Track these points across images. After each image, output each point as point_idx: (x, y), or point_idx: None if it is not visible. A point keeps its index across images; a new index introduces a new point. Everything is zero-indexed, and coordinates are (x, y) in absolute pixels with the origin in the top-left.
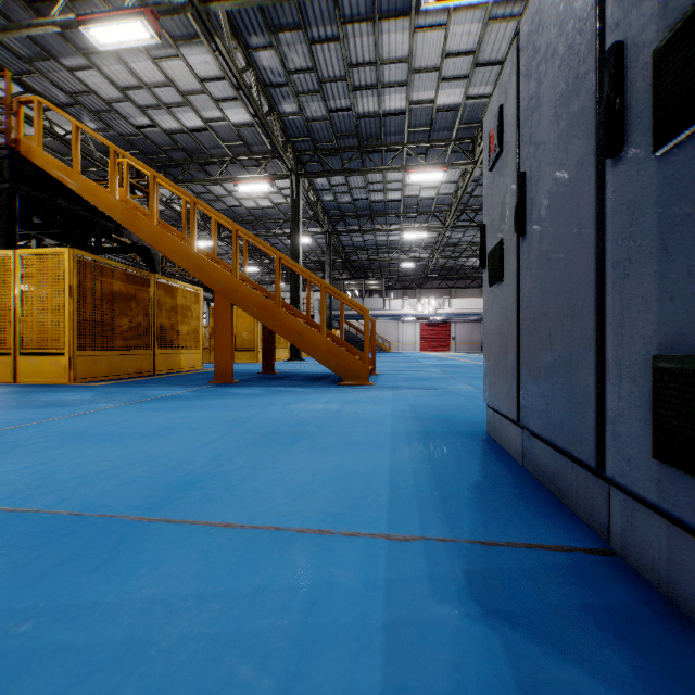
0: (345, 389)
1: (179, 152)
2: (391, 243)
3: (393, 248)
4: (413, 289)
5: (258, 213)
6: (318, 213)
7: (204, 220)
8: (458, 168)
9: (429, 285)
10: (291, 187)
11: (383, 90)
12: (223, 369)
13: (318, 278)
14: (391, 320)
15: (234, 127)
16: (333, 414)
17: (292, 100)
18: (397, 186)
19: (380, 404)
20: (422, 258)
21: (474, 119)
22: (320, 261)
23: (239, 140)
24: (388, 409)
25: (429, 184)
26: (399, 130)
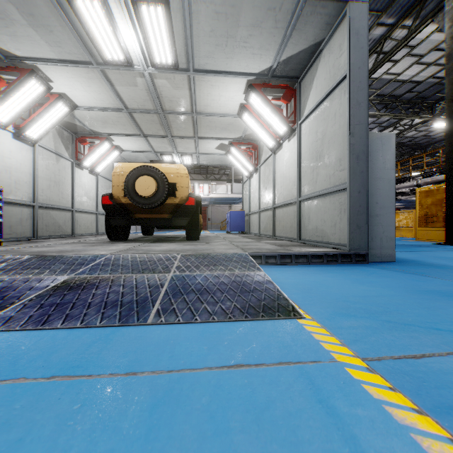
0: None
1: None
2: None
3: None
4: None
5: None
6: None
7: None
8: None
9: None
10: None
11: None
12: None
13: None
14: None
15: None
16: None
17: None
18: None
19: None
20: None
21: None
22: None
23: None
24: None
25: None
26: None
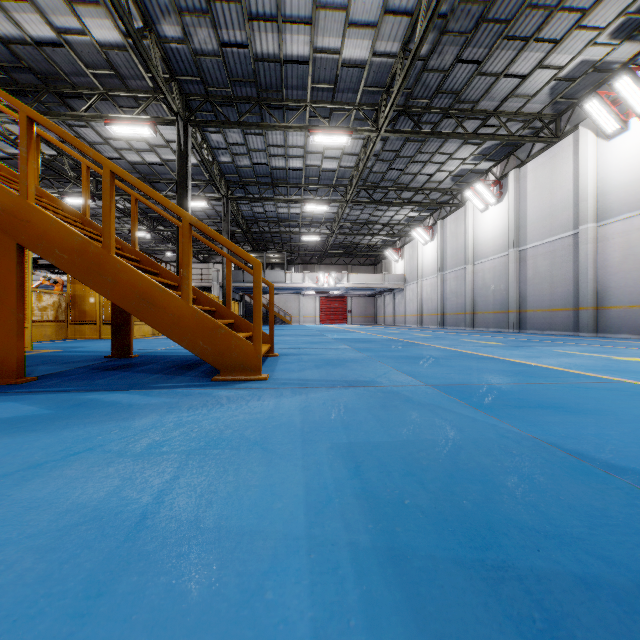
0: (218, 393)
1: (27, 74)
2: (292, 217)
3: (294, 221)
4: (313, 264)
5: (145, 170)
6: (214, 174)
7: (78, 173)
8: (361, 139)
9: (328, 261)
10: (178, 134)
11: (285, 27)
12: (2, 359)
13: (178, 208)
14: (292, 294)
15: (99, 47)
16: (104, 559)
17: (174, 21)
18: (299, 152)
19: (275, 455)
20: (323, 234)
21: (379, 83)
22: (219, 230)
23: (109, 68)
24: (294, 491)
25: (331, 153)
26: (301, 84)
